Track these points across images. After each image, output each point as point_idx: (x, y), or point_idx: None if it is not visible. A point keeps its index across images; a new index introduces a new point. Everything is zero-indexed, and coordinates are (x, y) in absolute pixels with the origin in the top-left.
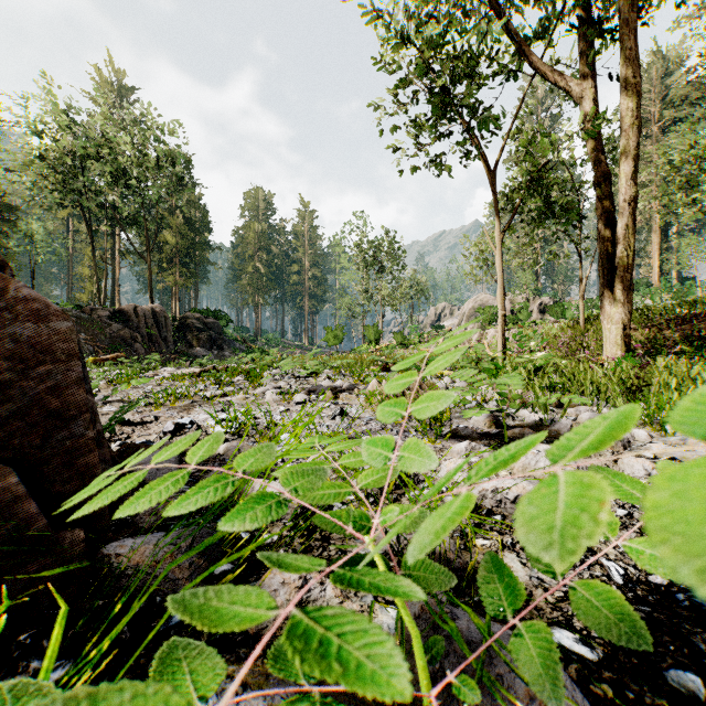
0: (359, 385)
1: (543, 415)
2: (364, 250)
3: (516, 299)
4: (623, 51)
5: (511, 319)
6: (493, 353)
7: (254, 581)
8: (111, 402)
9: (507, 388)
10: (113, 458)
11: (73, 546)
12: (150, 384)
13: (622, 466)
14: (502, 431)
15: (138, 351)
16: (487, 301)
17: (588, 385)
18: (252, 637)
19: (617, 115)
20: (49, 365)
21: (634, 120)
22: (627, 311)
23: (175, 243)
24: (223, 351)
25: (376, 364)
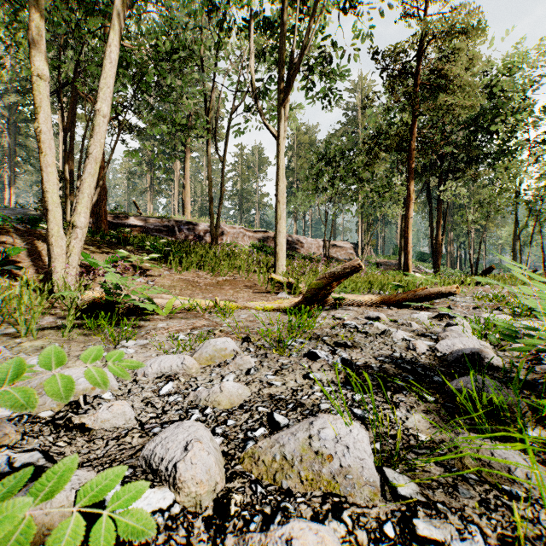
0: None
1: None
2: None
3: None
4: None
5: None
6: None
7: None
8: None
9: None
10: None
11: None
12: None
13: (108, 423)
14: None
15: None
16: None
17: None
18: None
19: None
20: None
21: None
22: None
23: None
24: None
25: None
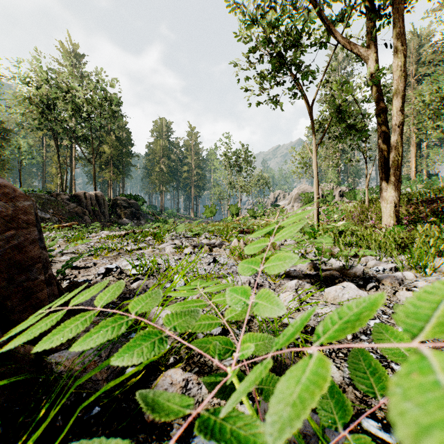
0: (225, 242)
1: (345, 262)
2: (229, 157)
3: (325, 188)
4: (395, 28)
5: (322, 200)
6: (311, 222)
7: (152, 381)
8: (67, 253)
9: (322, 245)
10: (61, 292)
11: (25, 357)
12: (93, 242)
13: (399, 296)
14: (318, 273)
15: (86, 220)
16: (306, 189)
17: (373, 243)
18: (148, 424)
19: (389, 71)
20: (14, 231)
21: (402, 73)
22: (397, 195)
23: (110, 152)
24: (140, 220)
25: (237, 229)
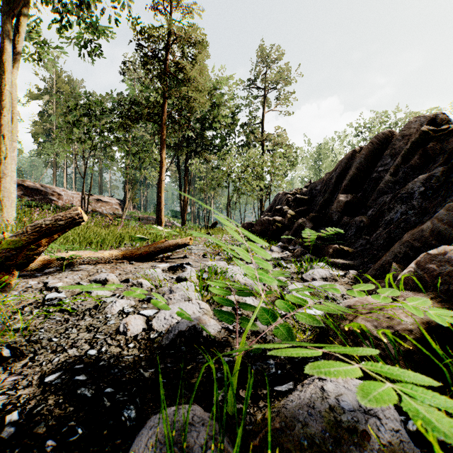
0: None
1: None
2: None
3: None
4: None
5: None
6: None
7: None
8: None
9: None
10: None
11: None
12: None
13: None
14: None
15: None
16: None
17: None
18: None
19: None
20: None
21: None
22: None
23: None
24: None
25: None
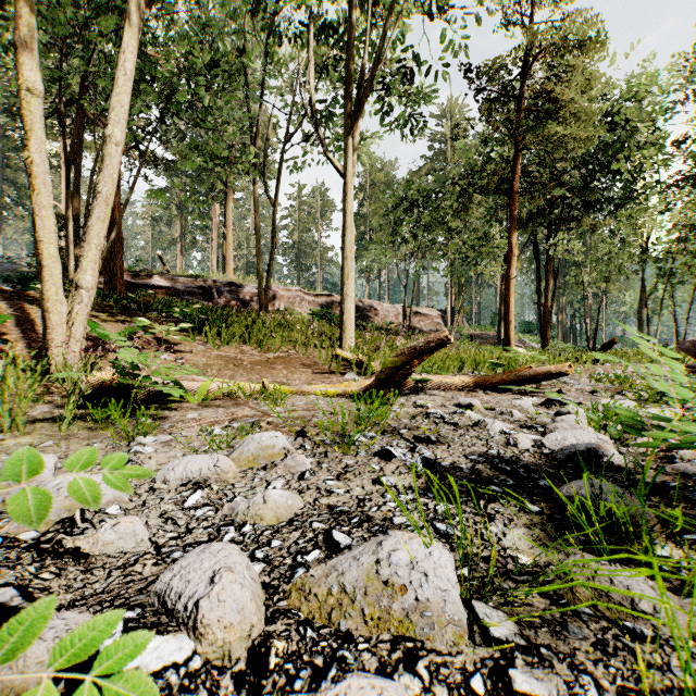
0: None
1: None
2: None
3: None
4: None
5: None
6: None
7: None
8: None
9: None
10: None
11: None
12: None
13: (113, 547)
14: None
15: None
16: None
17: None
18: None
19: None
20: None
21: None
22: None
23: None
24: None
25: None
